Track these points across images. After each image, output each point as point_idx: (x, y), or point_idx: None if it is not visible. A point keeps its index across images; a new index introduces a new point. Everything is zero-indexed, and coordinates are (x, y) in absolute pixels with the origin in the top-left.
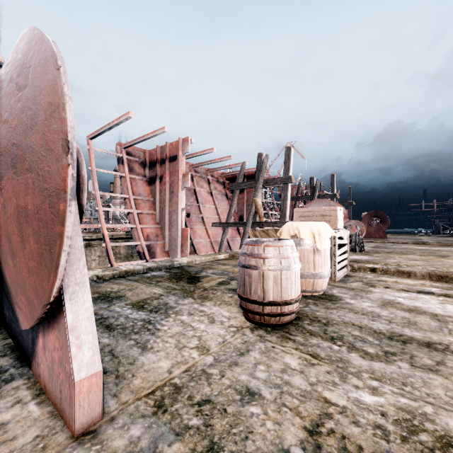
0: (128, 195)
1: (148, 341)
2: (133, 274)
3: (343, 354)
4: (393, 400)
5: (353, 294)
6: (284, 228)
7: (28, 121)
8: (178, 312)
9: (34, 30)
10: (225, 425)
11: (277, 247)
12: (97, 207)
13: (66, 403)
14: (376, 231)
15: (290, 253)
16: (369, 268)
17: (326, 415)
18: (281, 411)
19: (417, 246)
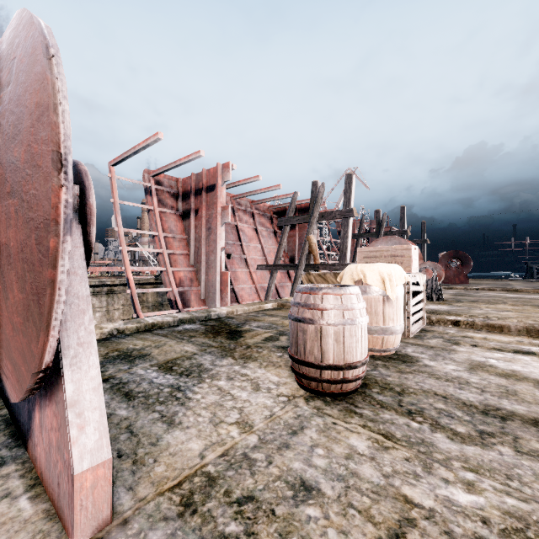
0: (157, 232)
1: (177, 414)
2: (161, 327)
3: (425, 434)
4: (497, 500)
5: (433, 353)
6: (345, 272)
7: (10, 129)
8: (214, 376)
9: (22, 13)
10: (273, 533)
11: (339, 295)
12: (120, 246)
13: (65, 502)
14: (456, 275)
15: (355, 303)
16: (450, 321)
17: (408, 522)
18: (347, 514)
19: (508, 294)
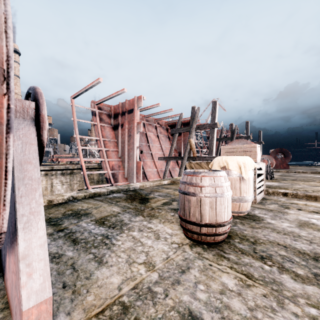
0: (99, 138)
1: (104, 255)
2: (99, 195)
3: (275, 275)
4: None
5: (272, 214)
6: (215, 161)
7: None
8: (130, 228)
9: None
10: None
11: (212, 177)
12: (77, 146)
13: None
14: (281, 163)
15: (223, 182)
16: (281, 193)
17: None
18: None
19: (315, 175)
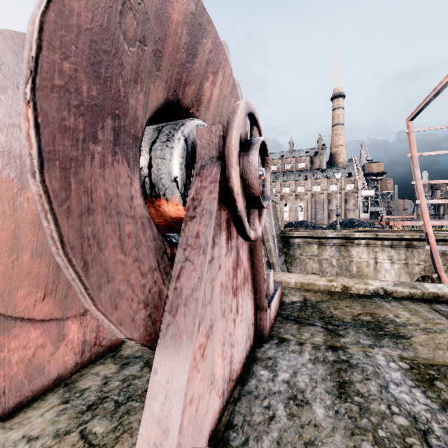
0: None
1: None
2: None
3: None
4: None
5: None
6: None
7: None
8: None
9: None
10: None
11: None
12: (418, 199)
13: None
14: None
15: None
16: None
17: None
18: None
19: None
